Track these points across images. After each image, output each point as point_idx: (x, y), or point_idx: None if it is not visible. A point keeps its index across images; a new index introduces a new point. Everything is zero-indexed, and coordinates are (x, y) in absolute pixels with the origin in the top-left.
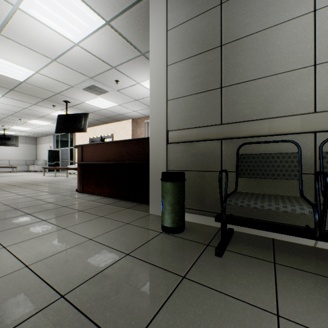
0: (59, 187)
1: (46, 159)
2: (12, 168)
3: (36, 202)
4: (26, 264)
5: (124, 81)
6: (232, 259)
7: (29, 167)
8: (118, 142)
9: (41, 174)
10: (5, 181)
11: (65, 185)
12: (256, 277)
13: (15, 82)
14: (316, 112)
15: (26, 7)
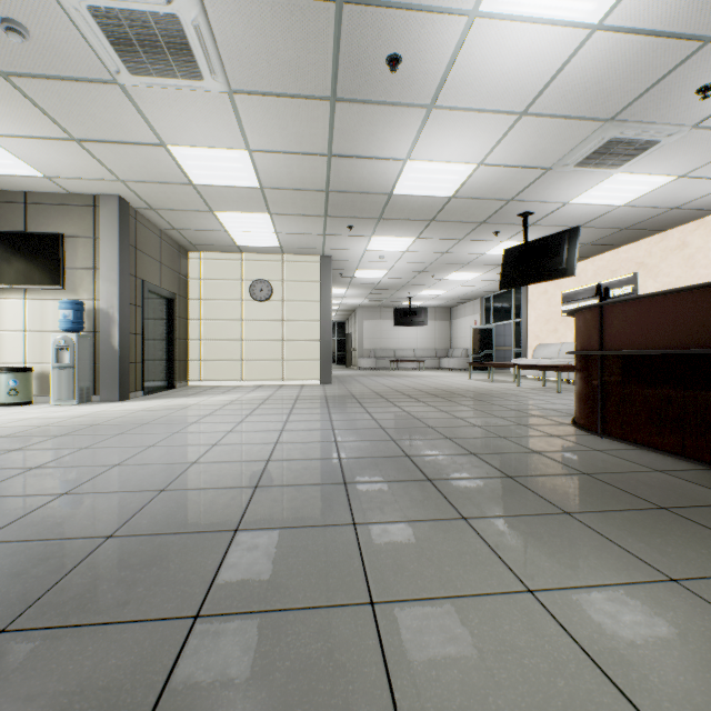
0: (520, 410)
1: (467, 346)
2: (417, 363)
3: (500, 444)
4: None
5: None
6: None
7: (440, 361)
8: None
9: (462, 375)
10: (418, 385)
11: (529, 404)
12: None
13: (439, 203)
14: None
15: (492, 0)
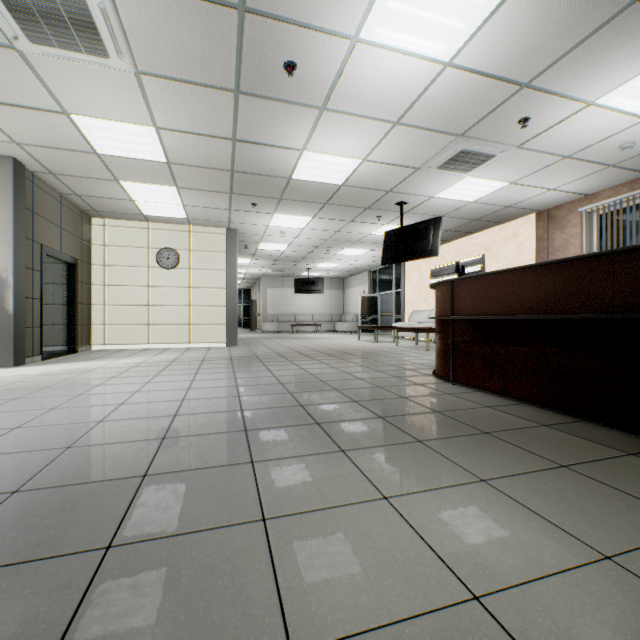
0: (396, 365)
1: (357, 312)
2: (315, 326)
3: (377, 392)
4: (467, 586)
5: (545, 114)
6: None
7: (335, 325)
8: (562, 262)
9: (353, 337)
10: (315, 346)
11: (403, 360)
12: None
13: (331, 189)
14: None
15: (369, 31)
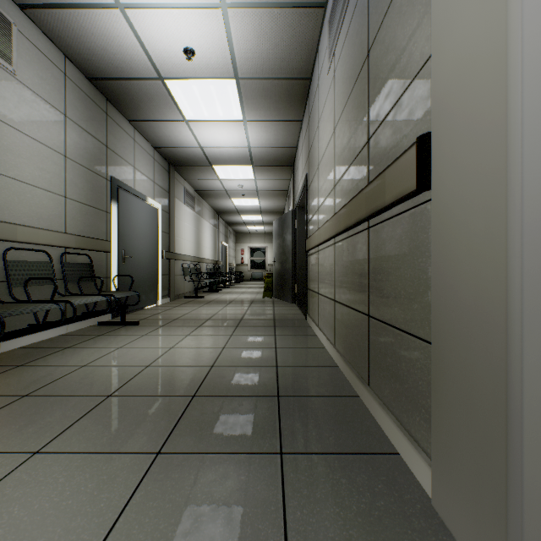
0: None
1: None
2: None
3: None
4: None
5: None
6: (0, 380)
7: None
8: None
9: None
10: None
11: None
12: (41, 371)
13: None
14: (3, 221)
15: None
